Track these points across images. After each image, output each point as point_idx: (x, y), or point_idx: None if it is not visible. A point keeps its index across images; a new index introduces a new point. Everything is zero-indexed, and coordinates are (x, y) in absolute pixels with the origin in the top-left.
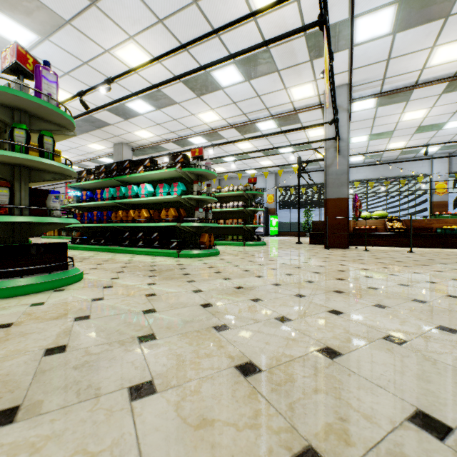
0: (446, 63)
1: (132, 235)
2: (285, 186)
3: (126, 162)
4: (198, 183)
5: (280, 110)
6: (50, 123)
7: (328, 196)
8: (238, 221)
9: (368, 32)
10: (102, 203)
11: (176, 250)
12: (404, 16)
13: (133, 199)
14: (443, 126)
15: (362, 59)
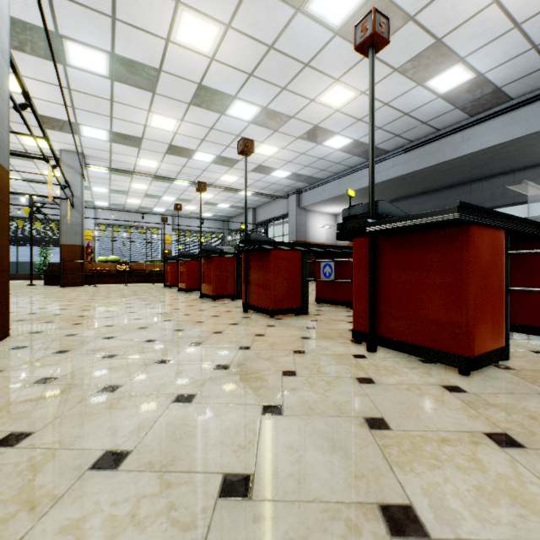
0: (149, 167)
1: None
2: (11, 216)
3: None
4: None
5: None
6: None
7: (63, 242)
8: None
9: (93, 134)
10: None
11: None
12: (115, 138)
13: None
14: (162, 198)
15: (91, 145)
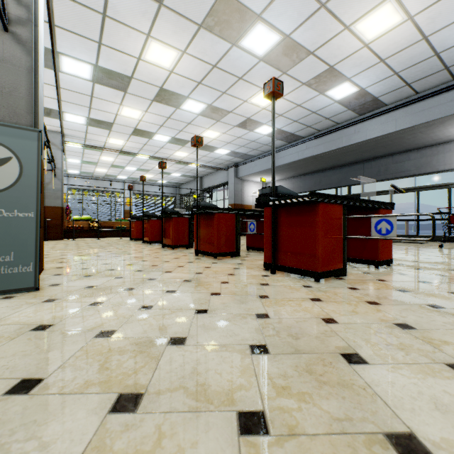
0: (116, 144)
1: None
2: None
3: None
4: None
5: None
6: None
7: (47, 204)
8: None
9: (73, 119)
10: None
11: None
12: (91, 122)
13: None
14: (125, 168)
15: (71, 127)
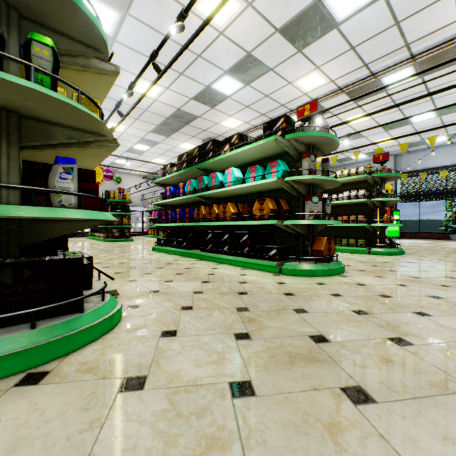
0: None
1: (215, 237)
2: (411, 170)
3: (209, 143)
4: (309, 157)
5: (432, 42)
6: (64, 37)
7: None
8: (358, 217)
9: None
10: (183, 198)
11: (276, 261)
12: None
13: (217, 190)
14: None
15: None
